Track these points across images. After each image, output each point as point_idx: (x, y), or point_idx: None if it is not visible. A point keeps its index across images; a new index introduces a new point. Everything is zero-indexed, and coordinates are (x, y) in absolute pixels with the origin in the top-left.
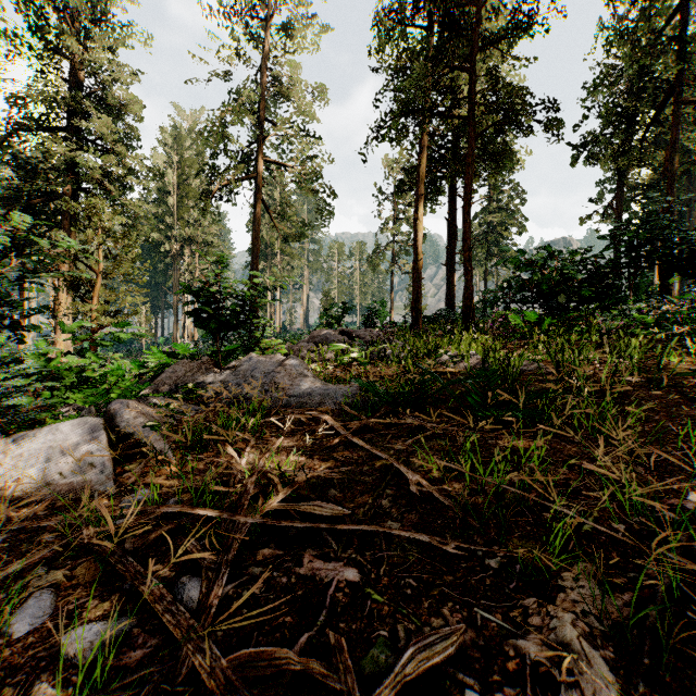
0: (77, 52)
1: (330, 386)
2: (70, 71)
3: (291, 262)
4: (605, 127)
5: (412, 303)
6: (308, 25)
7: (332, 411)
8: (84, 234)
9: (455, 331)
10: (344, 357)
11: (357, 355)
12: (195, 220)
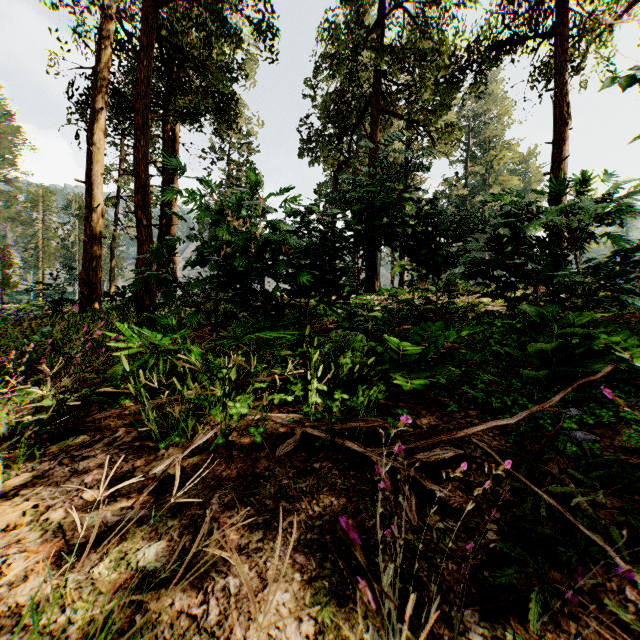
0: None
1: None
2: None
3: None
4: (324, 130)
5: (82, 274)
6: None
7: None
8: None
9: None
10: None
11: None
12: None
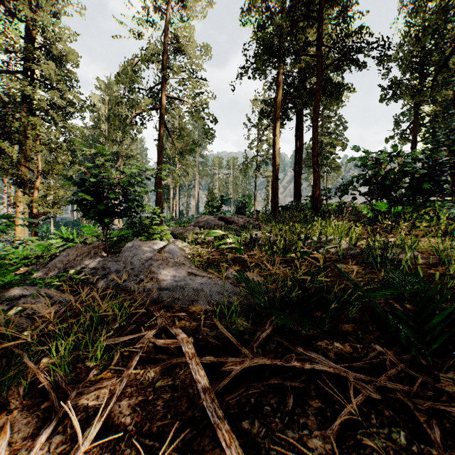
0: (29, 15)
1: (204, 279)
2: (26, 30)
3: (187, 170)
4: (404, 75)
5: (272, 197)
6: (197, 0)
7: (205, 314)
8: (25, 144)
9: (315, 218)
10: (221, 242)
11: (232, 240)
12: (120, 140)
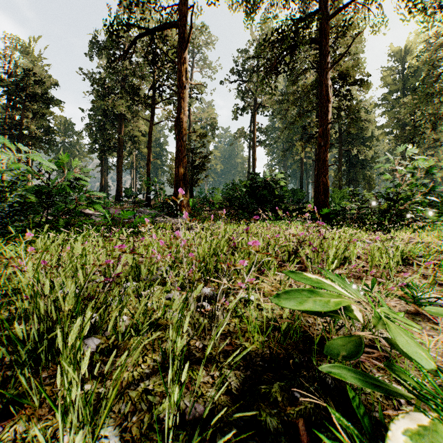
0: None
1: None
2: None
3: None
4: None
5: None
6: None
7: None
8: None
9: None
10: None
11: None
12: None
